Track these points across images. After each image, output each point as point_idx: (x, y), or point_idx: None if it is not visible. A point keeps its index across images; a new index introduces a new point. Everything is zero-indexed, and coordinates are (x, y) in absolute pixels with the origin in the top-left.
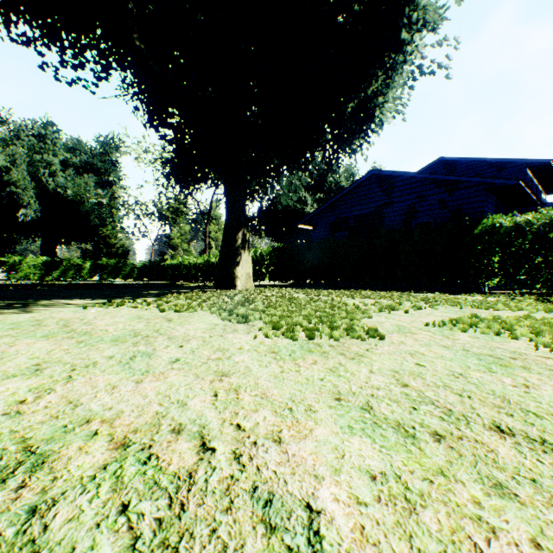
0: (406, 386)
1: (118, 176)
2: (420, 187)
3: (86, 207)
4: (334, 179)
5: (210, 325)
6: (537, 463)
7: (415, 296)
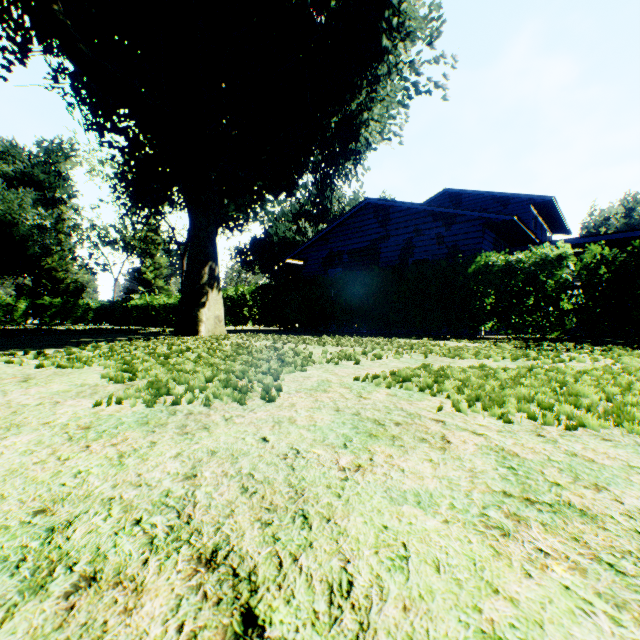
0: (189, 479)
1: (68, 193)
2: (417, 219)
3: (21, 231)
4: (339, 208)
5: (72, 386)
6: (170, 633)
7: (394, 343)
